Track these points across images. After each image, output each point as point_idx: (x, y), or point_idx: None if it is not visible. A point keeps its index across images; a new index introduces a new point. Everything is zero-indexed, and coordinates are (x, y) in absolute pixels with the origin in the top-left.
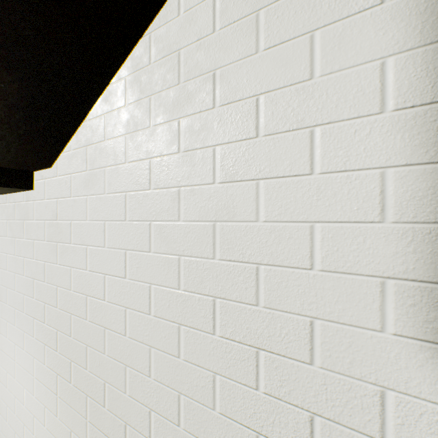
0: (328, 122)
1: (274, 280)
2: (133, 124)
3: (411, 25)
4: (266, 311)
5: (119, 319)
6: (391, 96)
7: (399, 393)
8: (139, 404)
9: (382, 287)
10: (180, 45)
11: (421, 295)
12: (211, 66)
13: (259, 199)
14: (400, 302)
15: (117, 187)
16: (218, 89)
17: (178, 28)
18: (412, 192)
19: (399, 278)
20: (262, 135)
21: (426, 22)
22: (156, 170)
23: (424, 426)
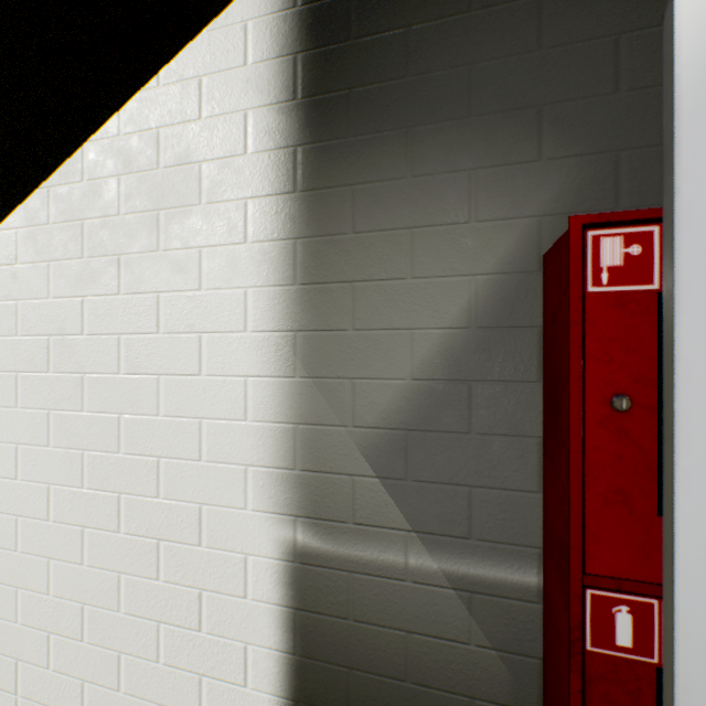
0: (212, 331)
1: (172, 472)
2: (28, 289)
3: (262, 268)
4: (166, 502)
5: (8, 531)
6: (251, 320)
7: (255, 556)
8: (35, 630)
9: (246, 473)
10: (84, 215)
11: (267, 477)
12: (117, 249)
13: (160, 394)
14: (256, 484)
15: (5, 364)
16: (124, 276)
17: (82, 195)
18: (262, 398)
19: (255, 465)
20: (163, 332)
21: (270, 268)
22: (56, 350)
23: (269, 577)
